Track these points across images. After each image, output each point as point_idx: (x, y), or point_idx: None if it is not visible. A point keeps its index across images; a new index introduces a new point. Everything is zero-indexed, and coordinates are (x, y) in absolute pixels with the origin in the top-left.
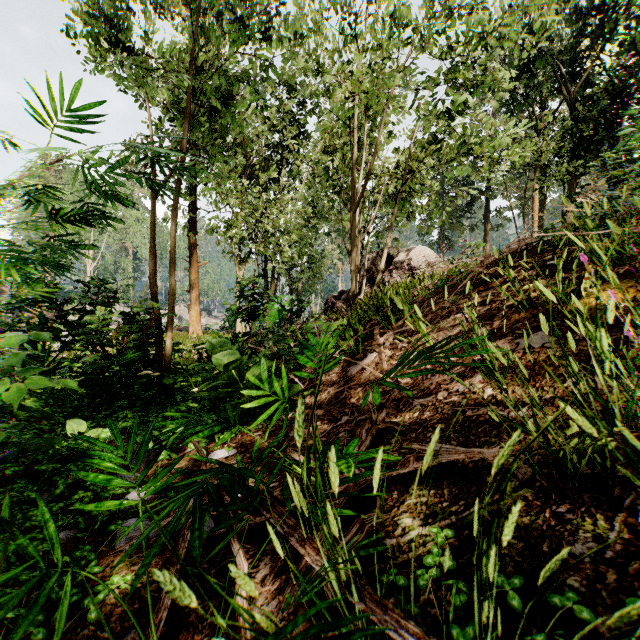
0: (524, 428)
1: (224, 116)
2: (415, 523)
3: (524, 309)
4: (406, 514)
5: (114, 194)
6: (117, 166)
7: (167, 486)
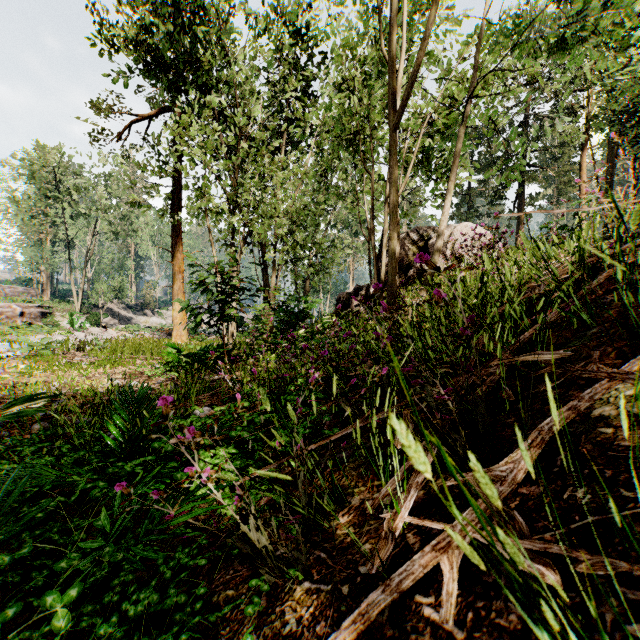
0: None
1: None
2: None
3: None
4: None
5: None
6: None
7: None
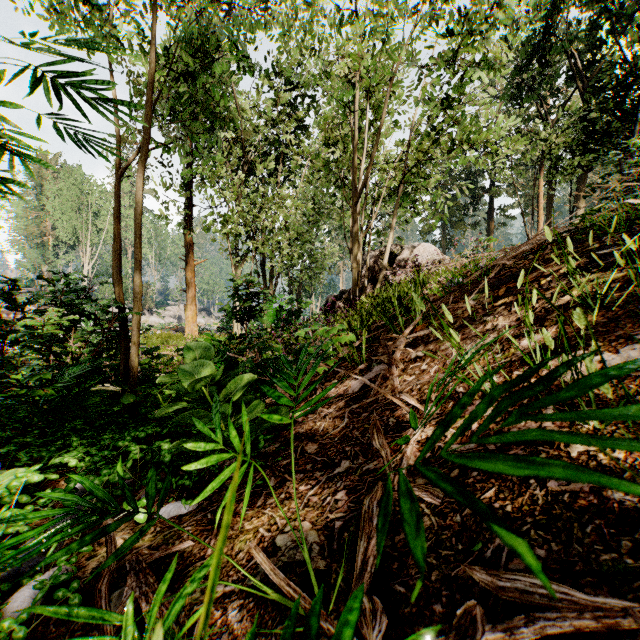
0: None
1: (199, 76)
2: None
3: (590, 310)
4: None
5: None
6: None
7: None
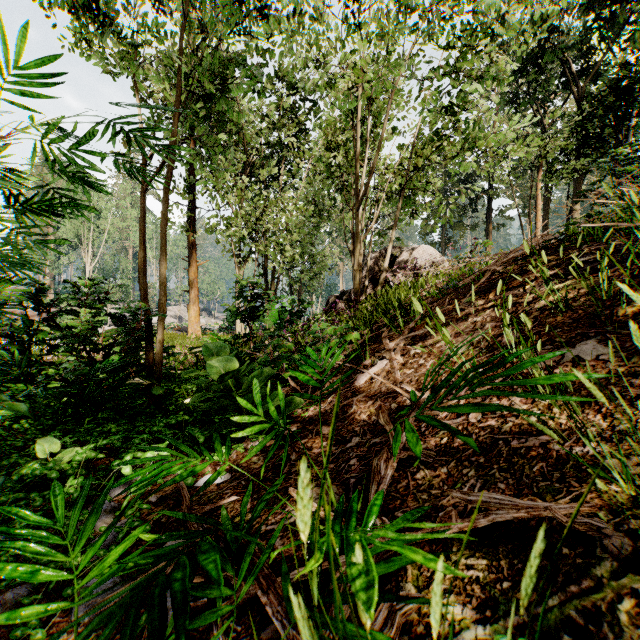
0: (607, 476)
1: (219, 101)
2: (467, 614)
3: (560, 313)
4: (451, 596)
5: (82, 177)
6: (81, 139)
7: (119, 571)
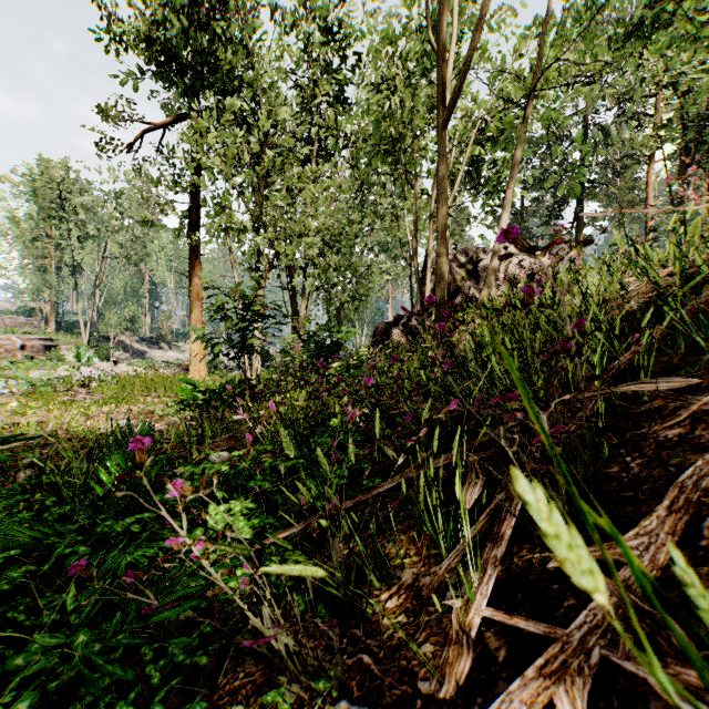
0: None
1: None
2: None
3: None
4: None
5: None
6: None
7: None
